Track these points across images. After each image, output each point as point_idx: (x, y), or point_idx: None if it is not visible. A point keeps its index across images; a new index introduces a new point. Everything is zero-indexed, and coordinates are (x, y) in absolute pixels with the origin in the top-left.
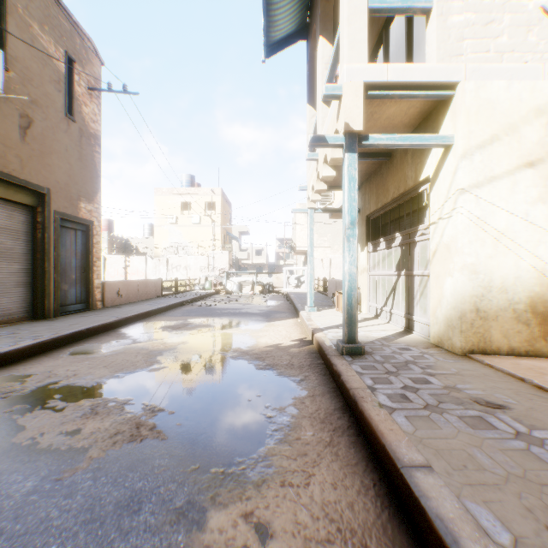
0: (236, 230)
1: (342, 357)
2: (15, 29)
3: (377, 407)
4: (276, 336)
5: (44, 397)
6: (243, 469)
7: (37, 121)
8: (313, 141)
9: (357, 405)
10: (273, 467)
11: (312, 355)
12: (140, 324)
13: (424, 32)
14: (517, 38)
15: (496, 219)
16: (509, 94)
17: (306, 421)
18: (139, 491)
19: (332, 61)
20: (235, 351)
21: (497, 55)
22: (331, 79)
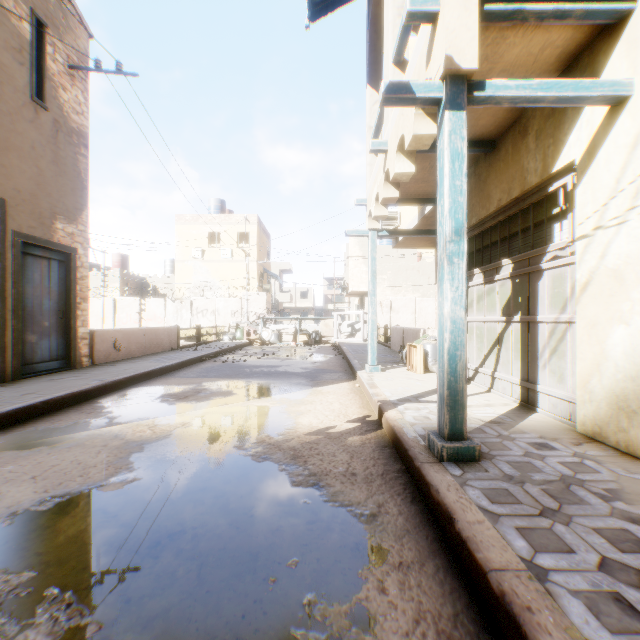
0: (277, 268)
1: (443, 466)
2: None
3: None
4: (325, 413)
5: None
6: None
7: None
8: (390, 92)
9: (524, 637)
10: None
11: (383, 452)
12: (134, 391)
13: None
14: None
15: None
16: None
17: None
18: None
19: None
20: (260, 442)
21: None
22: None
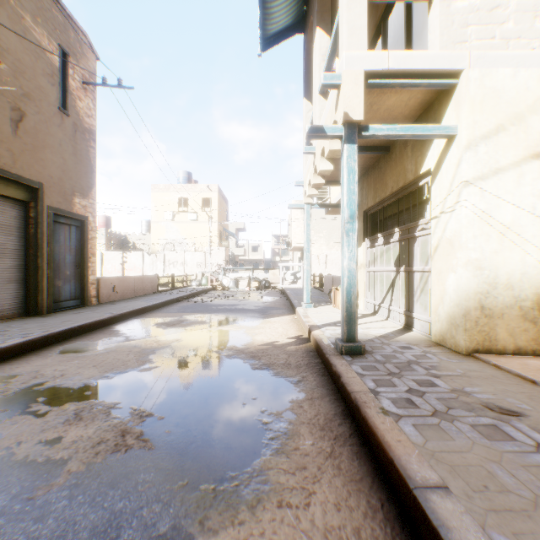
0: (233, 227)
1: (342, 356)
2: (7, 20)
3: (381, 413)
4: (272, 334)
5: (27, 400)
6: (236, 486)
7: (29, 114)
8: (311, 132)
9: (360, 411)
10: (269, 484)
11: (309, 354)
12: (135, 321)
13: (422, 26)
14: (524, 24)
15: (501, 213)
16: (516, 82)
17: (304, 428)
18: (119, 514)
19: (330, 50)
20: (230, 349)
21: (502, 41)
22: (329, 70)
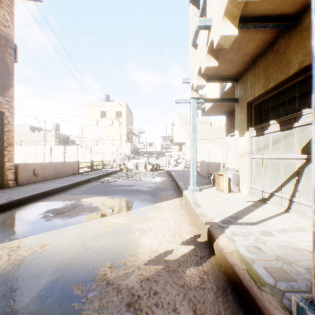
0: (136, 131)
1: None
2: None
3: None
4: (163, 232)
5: None
6: None
7: None
8: None
9: None
10: None
11: (227, 300)
12: (30, 207)
13: None
14: None
15: None
16: None
17: None
18: None
19: None
20: (99, 278)
21: None
22: None
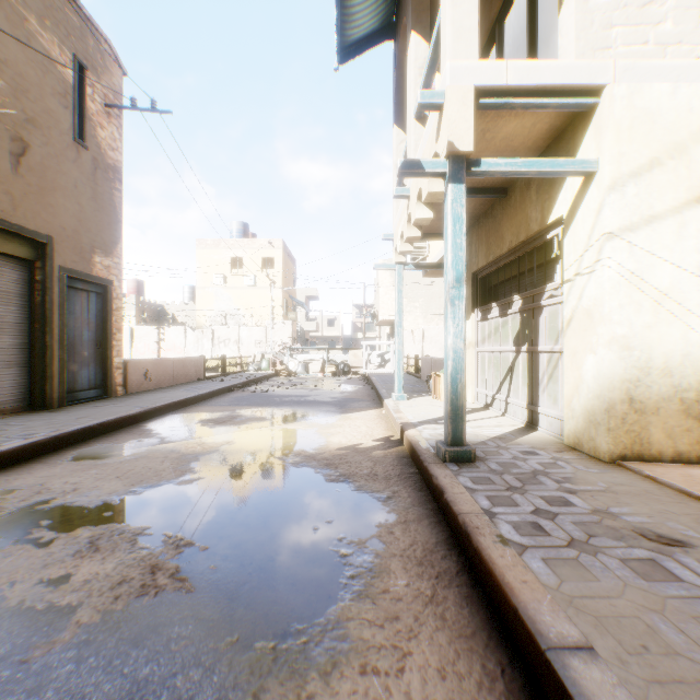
0: (302, 294)
1: (445, 465)
2: (5, 23)
3: (499, 543)
4: (353, 434)
5: (26, 524)
6: (304, 643)
7: (34, 146)
8: (404, 168)
9: (470, 539)
10: (349, 640)
11: (402, 461)
12: (173, 417)
13: (549, 31)
14: (686, 25)
15: (656, 275)
16: (675, 102)
17: (396, 562)
18: (144, 683)
19: (429, 61)
20: (297, 455)
21: (657, 48)
22: (428, 87)
